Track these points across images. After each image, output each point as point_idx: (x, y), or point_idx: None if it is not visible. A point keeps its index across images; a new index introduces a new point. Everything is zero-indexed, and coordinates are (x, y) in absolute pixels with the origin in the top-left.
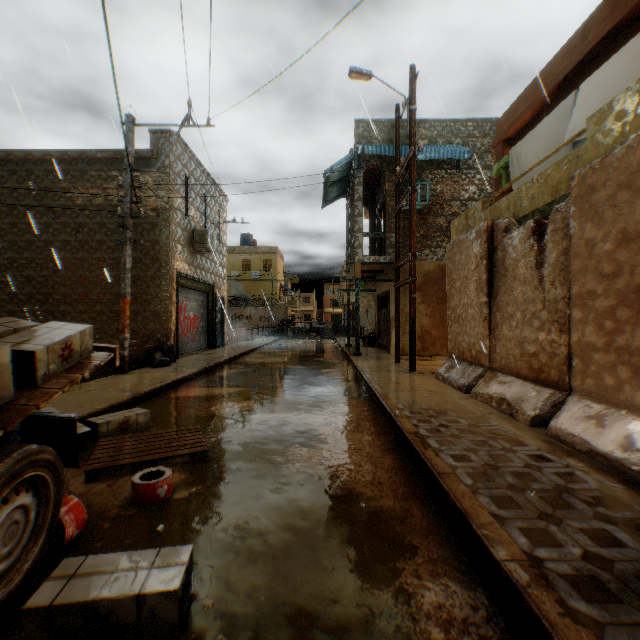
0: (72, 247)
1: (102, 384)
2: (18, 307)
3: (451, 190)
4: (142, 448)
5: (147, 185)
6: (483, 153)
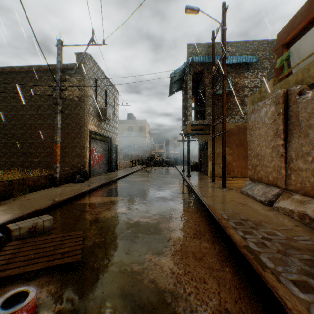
0: (35, 117)
1: (40, 194)
2: (8, 150)
3: (243, 82)
4: (32, 255)
5: (73, 83)
6: (262, 60)
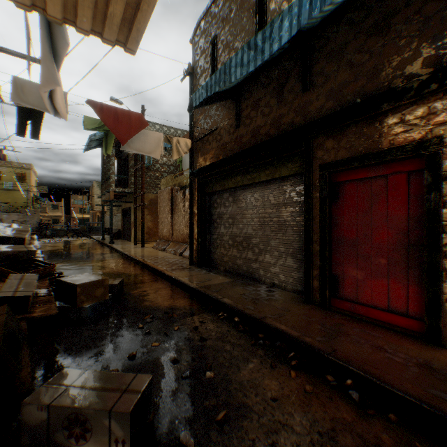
0: None
1: None
2: None
3: (163, 159)
4: None
5: None
6: None
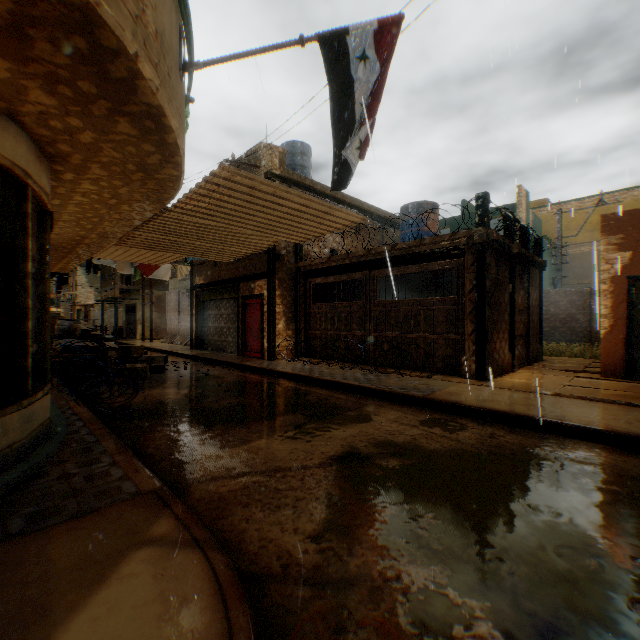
0: None
1: None
2: None
3: None
4: None
5: None
6: None
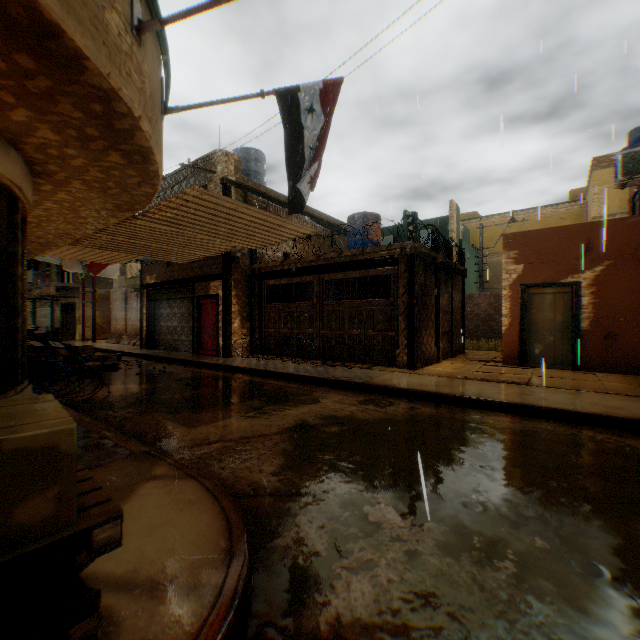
0: None
1: None
2: None
3: None
4: None
5: None
6: None
